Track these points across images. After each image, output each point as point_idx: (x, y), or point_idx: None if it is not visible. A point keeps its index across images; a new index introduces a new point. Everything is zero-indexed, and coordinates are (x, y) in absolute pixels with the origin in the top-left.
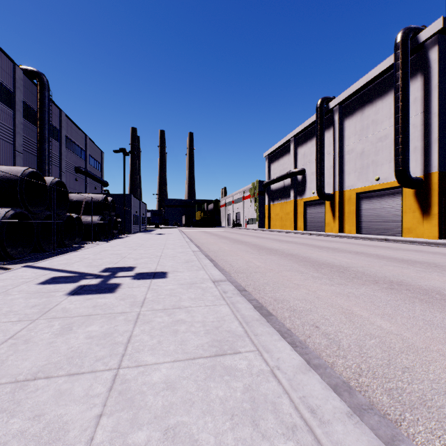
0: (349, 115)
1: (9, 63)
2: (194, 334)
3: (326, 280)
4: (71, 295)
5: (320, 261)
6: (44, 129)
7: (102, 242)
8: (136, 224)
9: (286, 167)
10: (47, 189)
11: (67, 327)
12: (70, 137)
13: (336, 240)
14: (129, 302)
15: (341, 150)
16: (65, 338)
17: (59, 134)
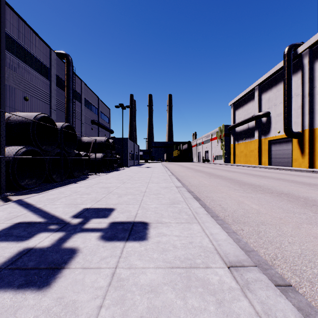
0: None
1: (47, 48)
2: None
3: None
4: None
5: None
6: (69, 93)
7: (103, 174)
8: (131, 160)
9: (250, 112)
10: (57, 131)
11: None
12: (87, 99)
13: (313, 175)
14: None
15: (311, 91)
16: None
17: (80, 97)
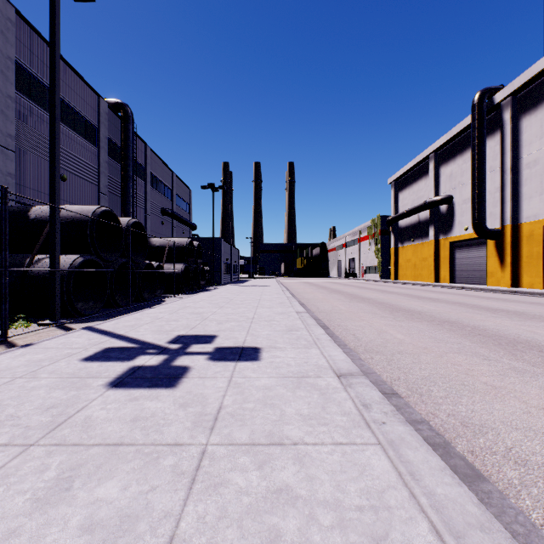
0: (530, 109)
1: (94, 97)
2: None
3: None
4: (112, 386)
5: (507, 336)
6: (129, 166)
7: (185, 296)
8: (227, 274)
9: (422, 195)
10: (122, 231)
11: (66, 477)
12: (155, 175)
13: (512, 298)
14: (193, 413)
15: (515, 164)
16: (44, 520)
17: (145, 172)
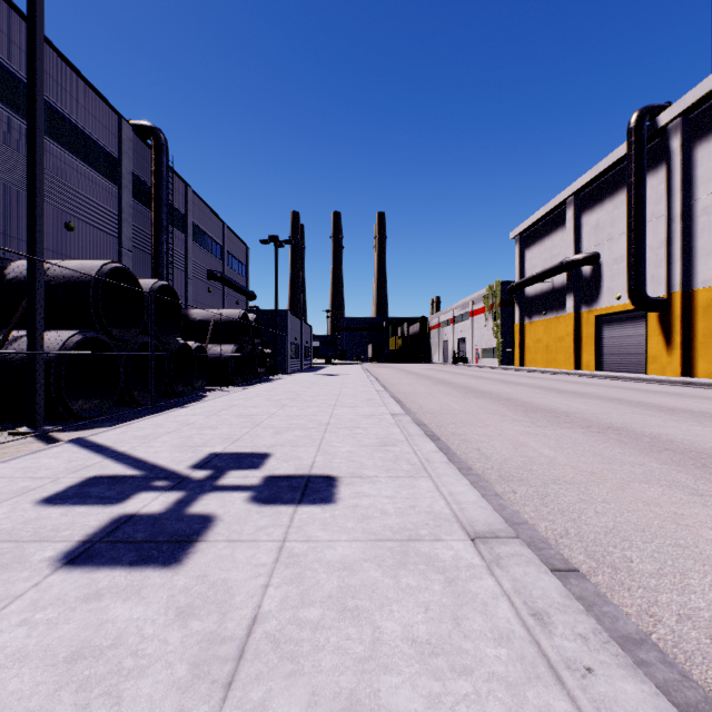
0: (708, 133)
1: (113, 117)
2: None
3: None
4: (65, 562)
5: (710, 452)
6: (161, 213)
7: (236, 389)
8: (296, 358)
9: (558, 253)
10: (143, 298)
11: None
12: (199, 226)
13: (687, 391)
14: (198, 637)
15: (688, 209)
16: None
17: (184, 222)
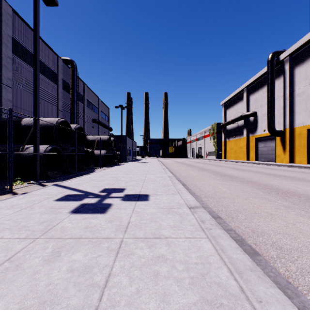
0: (299, 63)
1: (55, 56)
2: (177, 284)
3: (300, 211)
4: (73, 213)
5: (283, 189)
6: (74, 95)
7: (106, 168)
8: (129, 156)
9: (240, 111)
10: (72, 132)
11: (57, 251)
12: (89, 100)
13: (289, 169)
14: (115, 225)
15: (292, 94)
16: (50, 267)
17: (83, 99)
